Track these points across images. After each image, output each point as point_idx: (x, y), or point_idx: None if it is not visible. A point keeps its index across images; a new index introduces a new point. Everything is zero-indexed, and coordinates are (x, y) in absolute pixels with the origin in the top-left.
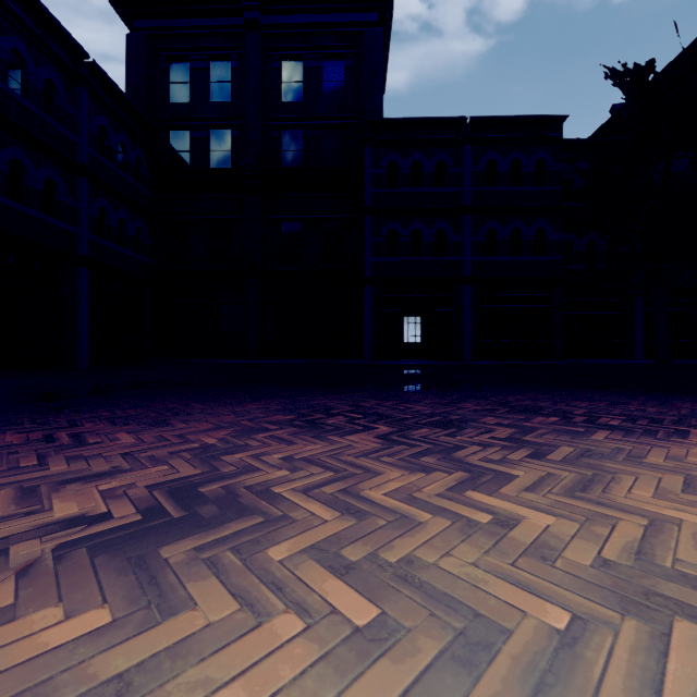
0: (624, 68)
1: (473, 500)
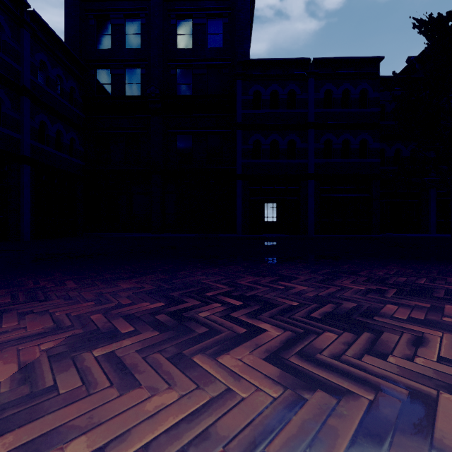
0: (429, 17)
1: None
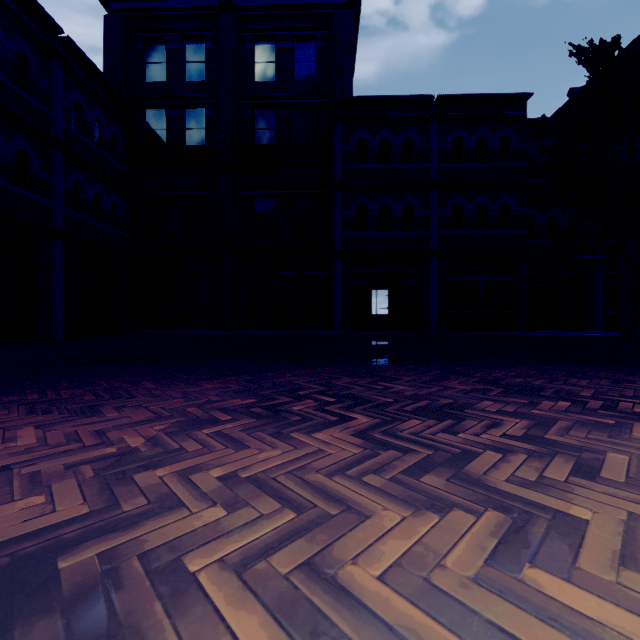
0: (590, 44)
1: (545, 596)
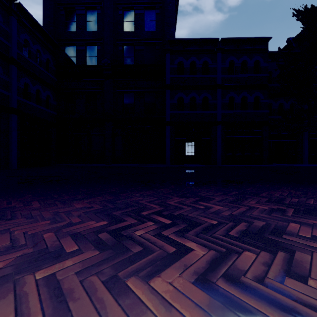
0: (305, 8)
1: None
